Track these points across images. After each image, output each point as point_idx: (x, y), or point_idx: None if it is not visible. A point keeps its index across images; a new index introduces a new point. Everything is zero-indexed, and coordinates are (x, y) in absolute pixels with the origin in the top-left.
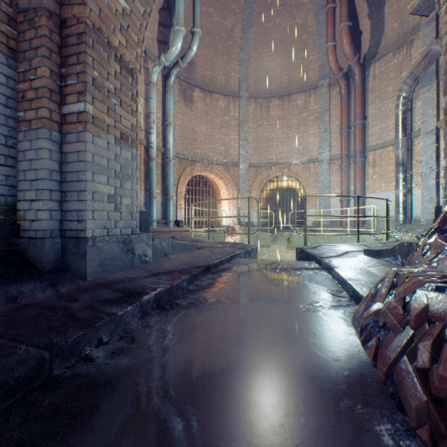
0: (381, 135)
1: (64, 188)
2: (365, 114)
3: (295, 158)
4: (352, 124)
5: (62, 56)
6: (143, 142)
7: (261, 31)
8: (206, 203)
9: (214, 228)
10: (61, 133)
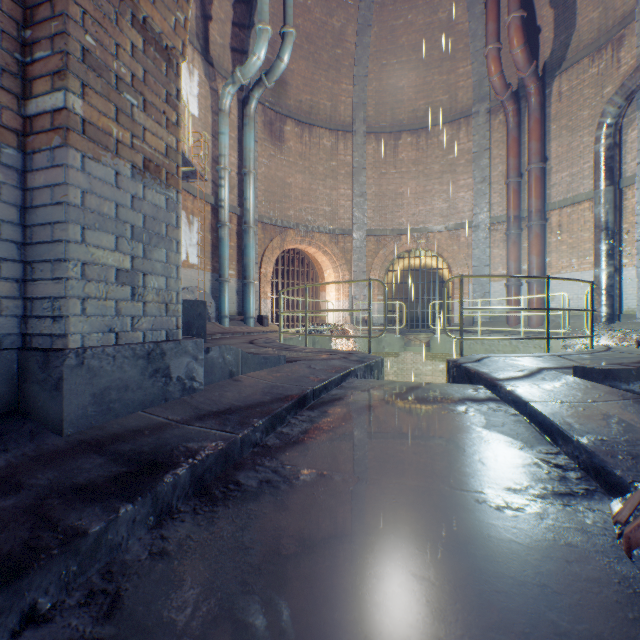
0: (571, 184)
1: (29, 257)
2: (545, 153)
3: (437, 222)
4: (525, 169)
5: (26, 6)
6: (209, 199)
7: (385, 32)
8: (303, 290)
9: (315, 328)
10: (24, 151)
